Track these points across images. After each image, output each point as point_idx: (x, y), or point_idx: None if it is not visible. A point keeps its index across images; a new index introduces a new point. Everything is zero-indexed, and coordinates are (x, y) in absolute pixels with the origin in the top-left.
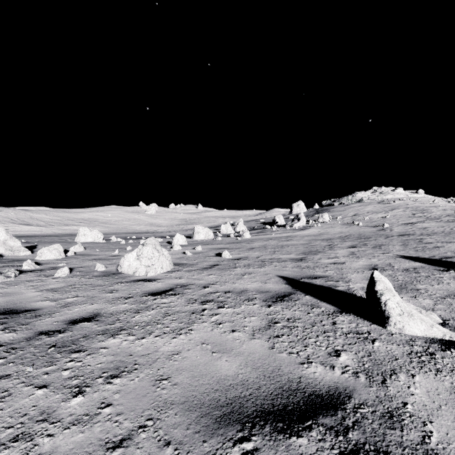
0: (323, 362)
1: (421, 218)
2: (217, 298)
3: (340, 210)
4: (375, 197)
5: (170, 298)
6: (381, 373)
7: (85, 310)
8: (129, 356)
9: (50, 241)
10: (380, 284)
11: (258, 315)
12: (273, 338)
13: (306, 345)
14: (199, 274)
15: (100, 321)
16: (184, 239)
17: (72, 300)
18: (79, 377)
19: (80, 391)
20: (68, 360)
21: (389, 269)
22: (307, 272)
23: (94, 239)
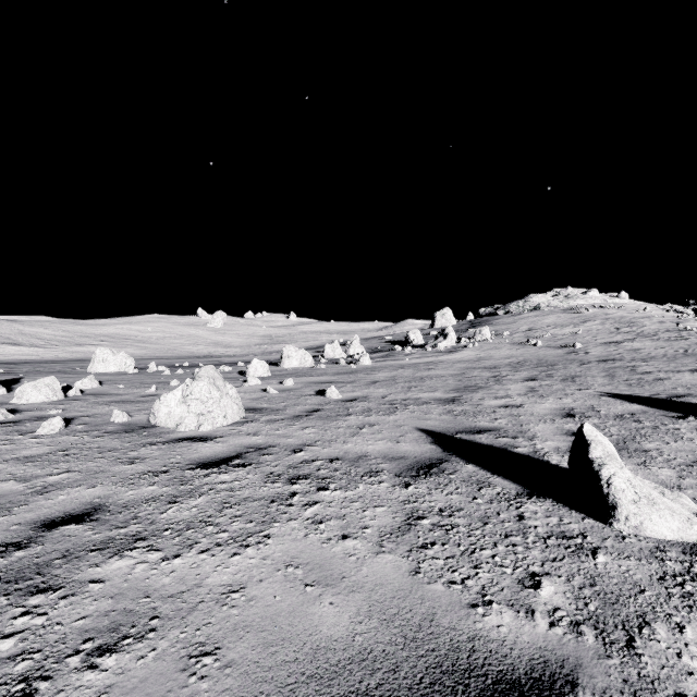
0: (513, 602)
1: (628, 335)
2: (316, 471)
3: (506, 322)
4: (558, 304)
5: (235, 472)
6: (621, 624)
7: (77, 499)
8: (144, 599)
9: (46, 371)
10: (597, 448)
11: (388, 503)
12: (416, 550)
13: (477, 564)
14: (287, 427)
15: (101, 522)
16: (266, 367)
17: (58, 479)
18: (33, 653)
19: (26, 691)
20: (19, 613)
21: (592, 415)
22: (464, 422)
23: (119, 367)
